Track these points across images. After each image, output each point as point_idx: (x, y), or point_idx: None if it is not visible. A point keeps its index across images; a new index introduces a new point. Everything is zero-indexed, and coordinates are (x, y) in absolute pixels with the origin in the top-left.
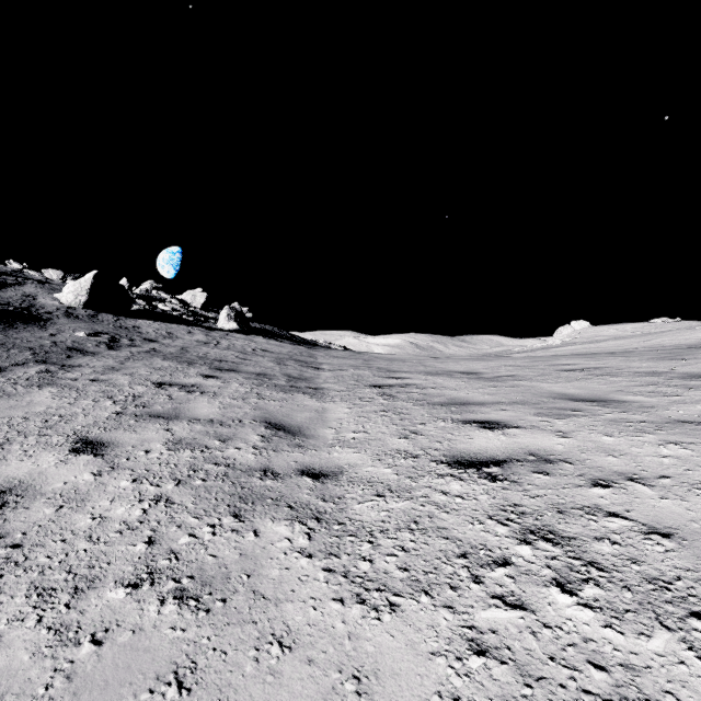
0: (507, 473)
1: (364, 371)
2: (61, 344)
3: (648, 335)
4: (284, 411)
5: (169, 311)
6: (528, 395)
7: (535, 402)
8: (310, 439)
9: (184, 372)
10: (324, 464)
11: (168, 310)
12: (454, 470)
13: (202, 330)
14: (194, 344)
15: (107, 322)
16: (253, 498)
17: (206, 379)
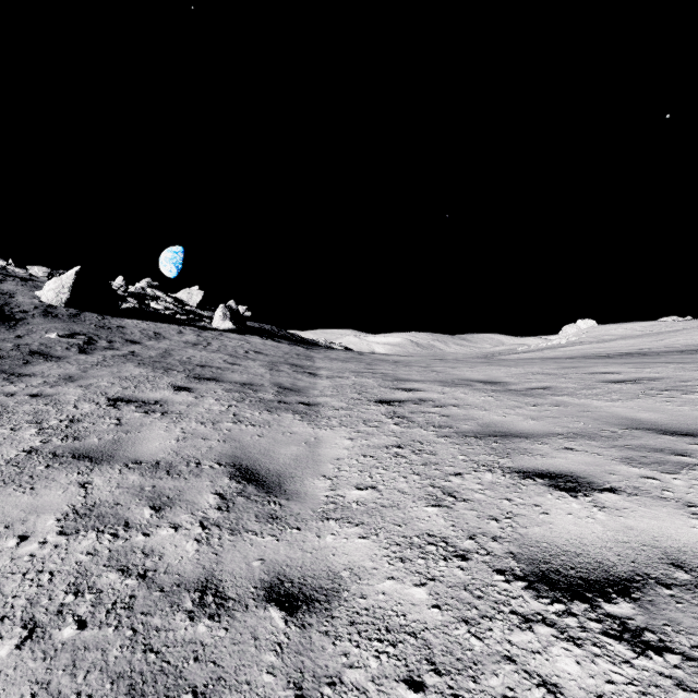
0: (659, 624)
1: (367, 380)
2: (25, 347)
3: (661, 335)
4: (263, 443)
5: (162, 310)
6: (588, 422)
7: (606, 435)
8: (292, 502)
9: (153, 383)
10: (309, 567)
11: (160, 309)
12: (544, 603)
13: (194, 330)
14: (181, 346)
15: (90, 322)
16: (156, 692)
17: (176, 392)
